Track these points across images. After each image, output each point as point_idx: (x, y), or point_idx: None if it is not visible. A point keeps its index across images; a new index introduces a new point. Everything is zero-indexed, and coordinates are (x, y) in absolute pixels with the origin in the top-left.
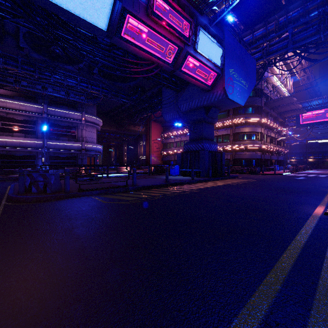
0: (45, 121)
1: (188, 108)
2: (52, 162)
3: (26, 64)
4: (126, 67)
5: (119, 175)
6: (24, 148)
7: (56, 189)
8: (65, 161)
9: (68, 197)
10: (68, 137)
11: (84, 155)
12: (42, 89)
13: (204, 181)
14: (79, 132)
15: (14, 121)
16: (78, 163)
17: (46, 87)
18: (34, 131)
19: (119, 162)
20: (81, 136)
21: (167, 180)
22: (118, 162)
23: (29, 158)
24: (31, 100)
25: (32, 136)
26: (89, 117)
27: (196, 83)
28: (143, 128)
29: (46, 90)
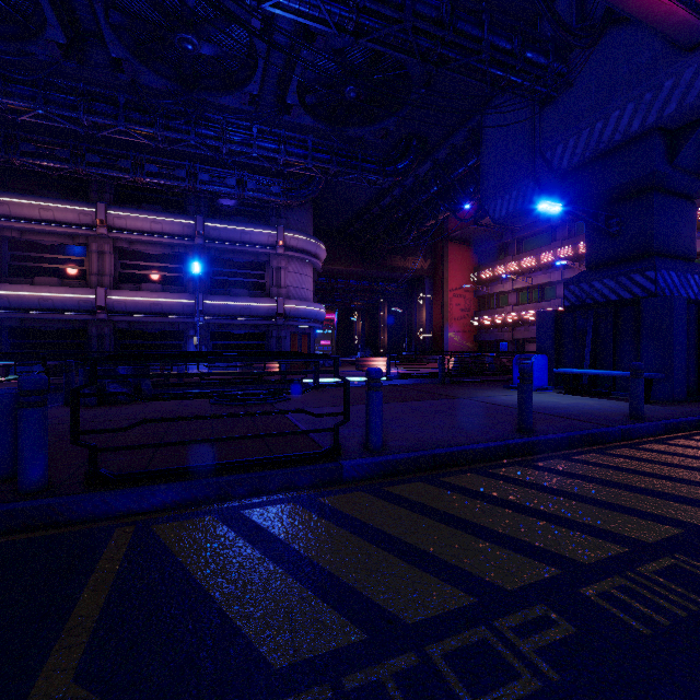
0: (202, 254)
1: (586, 153)
2: (215, 346)
3: (139, 110)
4: (362, 27)
5: (357, 381)
6: (161, 315)
7: (2, 467)
8: (243, 344)
9: (1, 524)
10: (250, 287)
11: (283, 328)
12: (188, 177)
13: (694, 425)
14: (273, 276)
15: (144, 258)
16: (270, 349)
17: (196, 172)
18: (180, 278)
19: (370, 345)
20: (277, 285)
21: (525, 423)
22: (368, 345)
23: (171, 336)
24: (175, 209)
25: (177, 288)
26: (294, 237)
27: (648, 8)
28: (425, 261)
29: (197, 180)
